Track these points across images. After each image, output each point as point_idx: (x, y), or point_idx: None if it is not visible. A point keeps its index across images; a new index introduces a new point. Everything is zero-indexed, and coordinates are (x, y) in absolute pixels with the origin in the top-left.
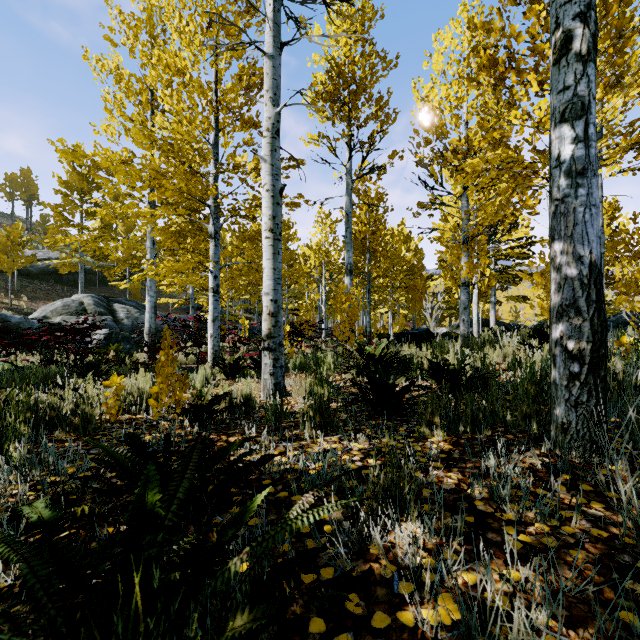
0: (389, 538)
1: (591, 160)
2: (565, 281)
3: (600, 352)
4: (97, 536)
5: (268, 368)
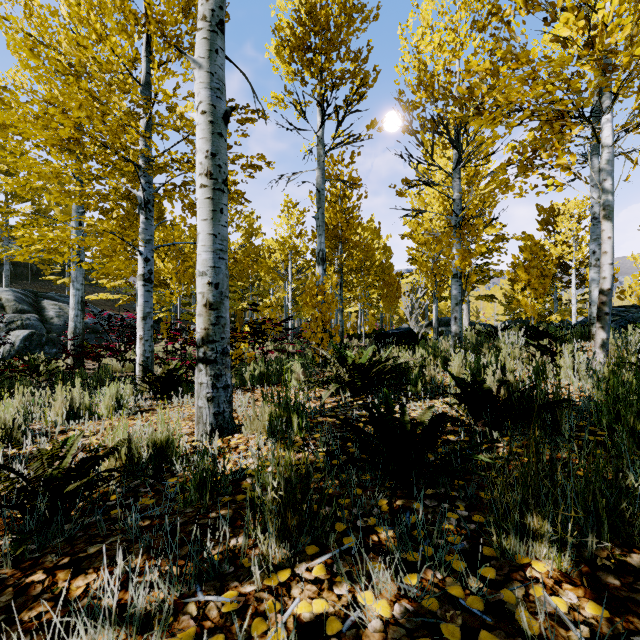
0: None
1: None
2: None
3: None
4: None
5: (204, 390)
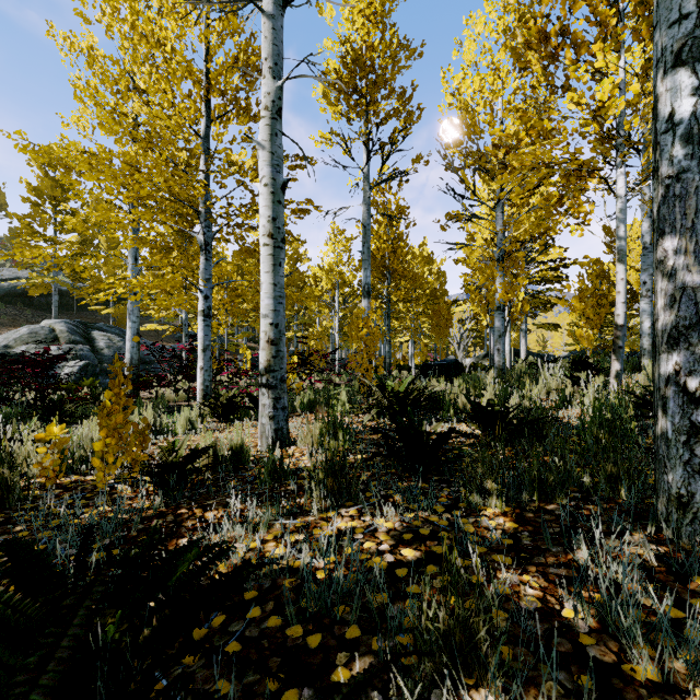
0: None
1: None
2: (683, 292)
3: None
4: None
5: (267, 410)
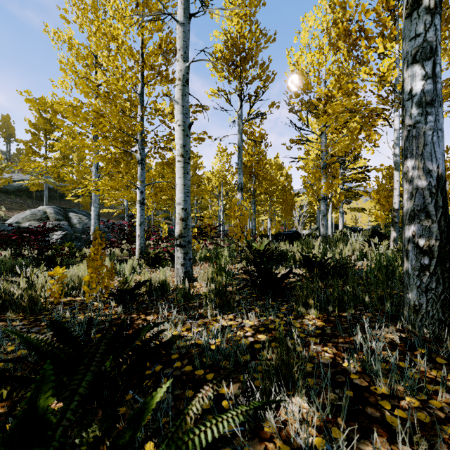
0: (280, 414)
1: (438, 93)
2: (416, 191)
3: (446, 248)
4: (10, 422)
5: (180, 260)
